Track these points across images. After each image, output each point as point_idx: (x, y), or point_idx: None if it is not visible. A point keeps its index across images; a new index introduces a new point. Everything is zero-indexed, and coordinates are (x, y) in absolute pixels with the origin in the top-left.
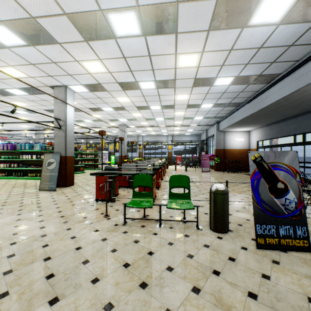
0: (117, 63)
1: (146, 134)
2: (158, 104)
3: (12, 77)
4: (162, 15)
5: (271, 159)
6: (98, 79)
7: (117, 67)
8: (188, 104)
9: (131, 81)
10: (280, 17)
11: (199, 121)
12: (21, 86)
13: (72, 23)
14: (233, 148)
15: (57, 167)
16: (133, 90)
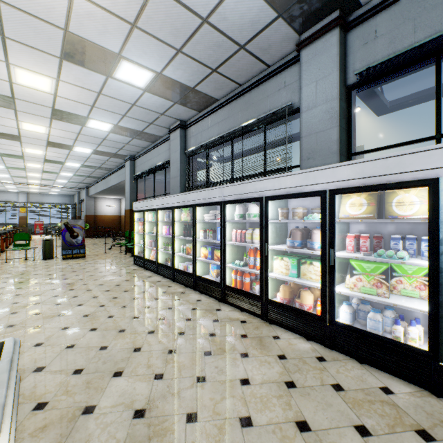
0: None
1: None
2: (1, 164)
3: None
4: (8, 135)
5: (73, 223)
6: None
7: None
8: (44, 170)
9: None
10: (90, 152)
11: (65, 183)
12: None
13: None
14: (105, 214)
15: None
16: None
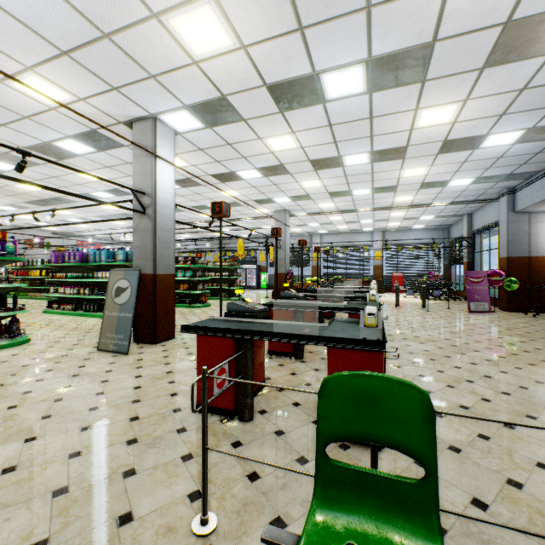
0: None
1: (329, 230)
2: (364, 147)
3: (48, 106)
4: None
5: None
6: (218, 81)
7: (262, 20)
8: (446, 139)
9: (300, 76)
10: None
11: (459, 191)
12: (75, 131)
13: None
14: None
15: (133, 299)
16: (305, 107)
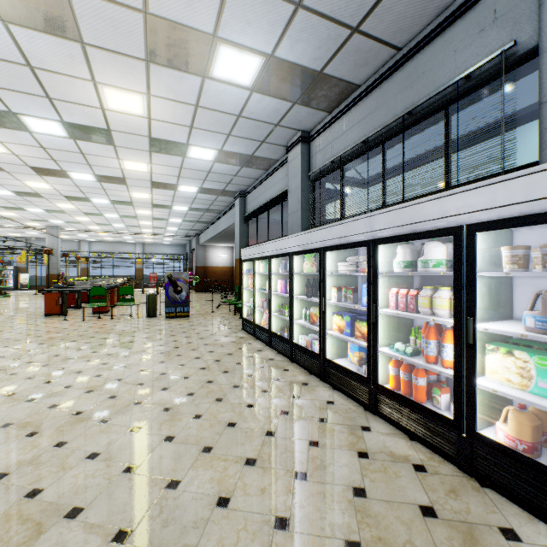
0: (68, 187)
1: (97, 239)
2: (115, 213)
3: None
4: (114, 179)
5: (176, 276)
6: (38, 190)
7: (67, 189)
8: (153, 217)
9: (81, 197)
10: (196, 191)
11: (175, 231)
12: None
13: (31, 168)
14: (216, 265)
15: None
16: (82, 201)
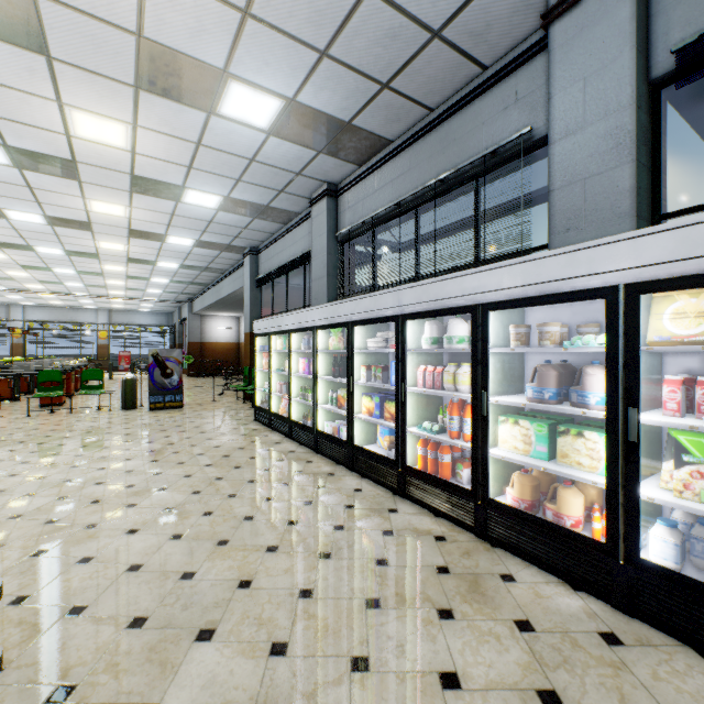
0: (1, 230)
1: (38, 303)
2: (70, 268)
3: None
4: (75, 223)
5: (165, 354)
6: None
7: None
8: (128, 275)
9: (20, 244)
10: (191, 245)
11: (159, 294)
12: None
13: None
14: (217, 341)
15: None
16: (20, 250)
